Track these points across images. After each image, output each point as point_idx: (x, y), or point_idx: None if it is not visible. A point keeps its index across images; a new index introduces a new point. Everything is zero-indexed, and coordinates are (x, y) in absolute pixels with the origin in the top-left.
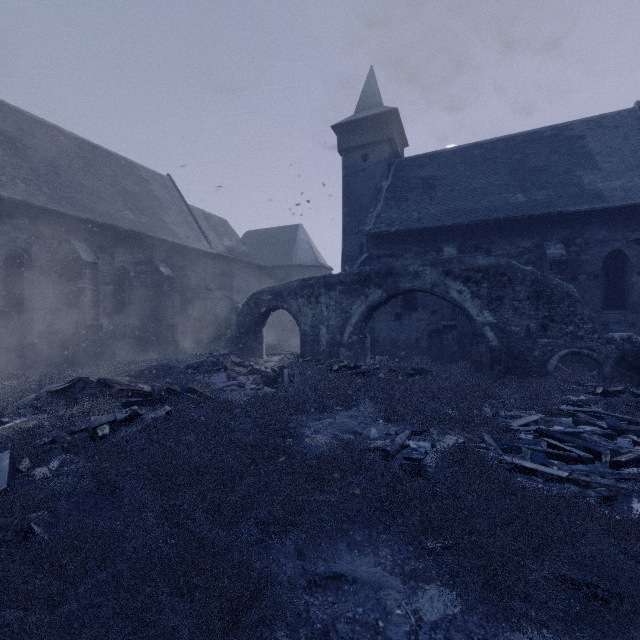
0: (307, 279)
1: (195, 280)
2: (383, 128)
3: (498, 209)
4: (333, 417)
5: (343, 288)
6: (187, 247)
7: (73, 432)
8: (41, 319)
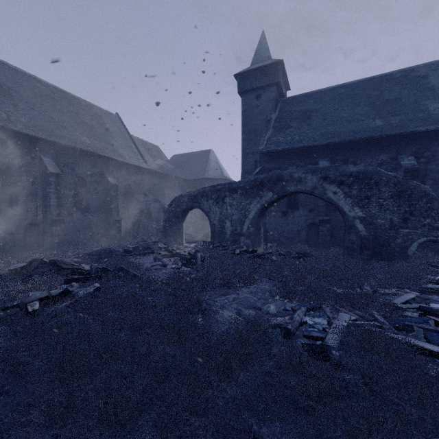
0: (215, 185)
1: (135, 188)
2: (272, 75)
3: (361, 131)
4: (236, 293)
5: (243, 191)
6: (129, 164)
7: (5, 308)
8: (18, 215)
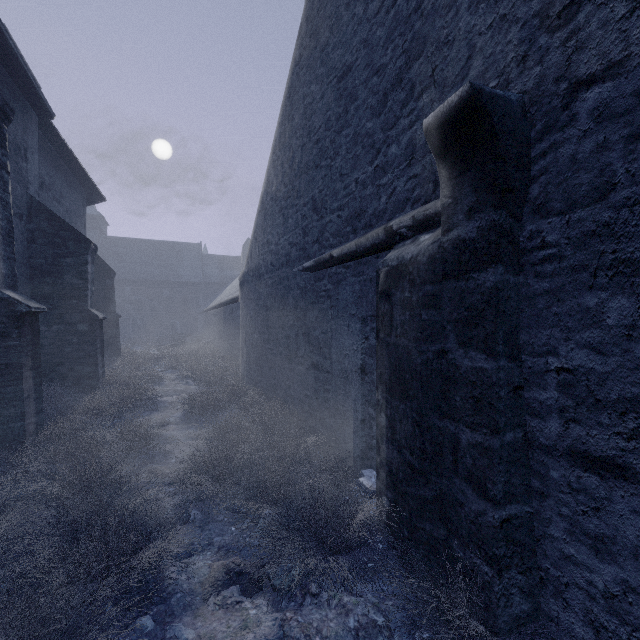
0: None
1: None
2: (95, 222)
3: (148, 275)
4: None
5: None
6: None
7: None
8: None
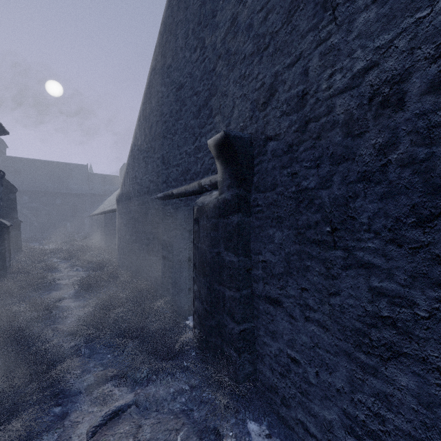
0: None
1: None
2: None
3: (43, 187)
4: None
5: None
6: None
7: None
8: None
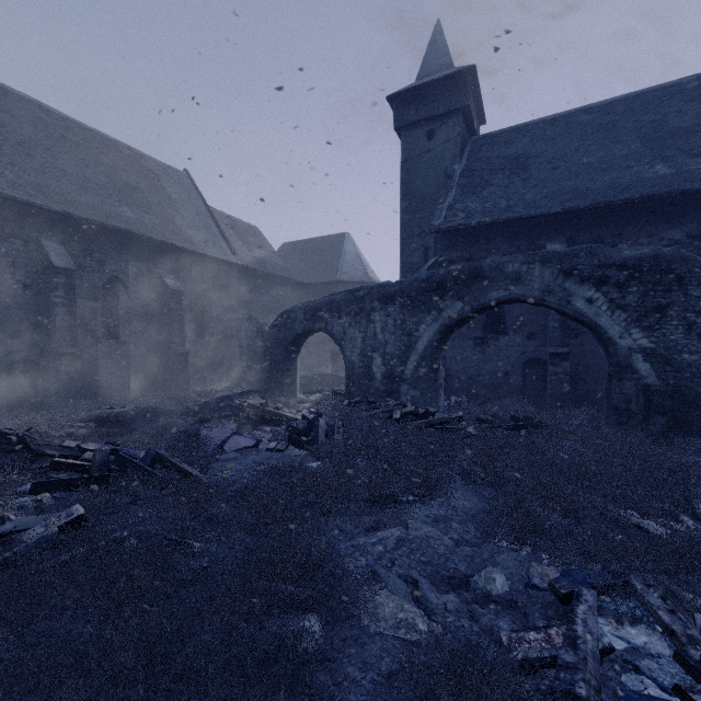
0: (355, 290)
1: (214, 297)
2: (455, 94)
3: (628, 187)
4: (402, 523)
5: (405, 300)
6: (203, 255)
7: None
8: None
